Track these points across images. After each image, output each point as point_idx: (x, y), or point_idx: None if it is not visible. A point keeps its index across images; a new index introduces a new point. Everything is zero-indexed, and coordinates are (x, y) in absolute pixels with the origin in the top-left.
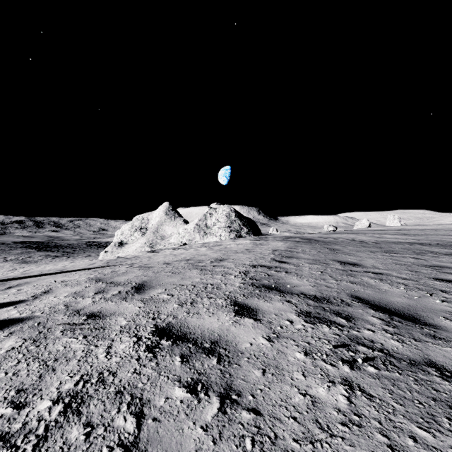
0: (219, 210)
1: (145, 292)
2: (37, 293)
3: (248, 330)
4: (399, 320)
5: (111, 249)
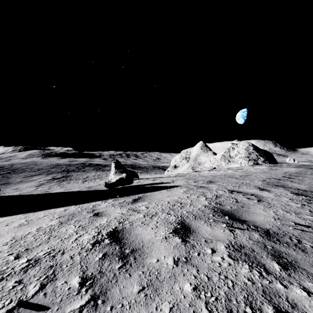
0: (239, 145)
1: (214, 183)
2: (170, 181)
3: (265, 193)
4: None
5: (170, 169)
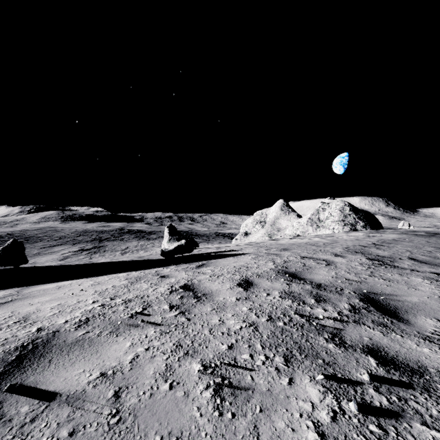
0: (332, 204)
1: (289, 250)
2: (238, 249)
3: (339, 259)
4: (423, 264)
5: (240, 237)
